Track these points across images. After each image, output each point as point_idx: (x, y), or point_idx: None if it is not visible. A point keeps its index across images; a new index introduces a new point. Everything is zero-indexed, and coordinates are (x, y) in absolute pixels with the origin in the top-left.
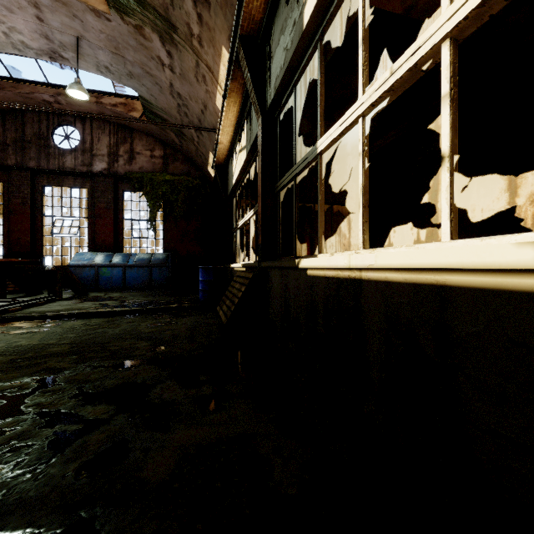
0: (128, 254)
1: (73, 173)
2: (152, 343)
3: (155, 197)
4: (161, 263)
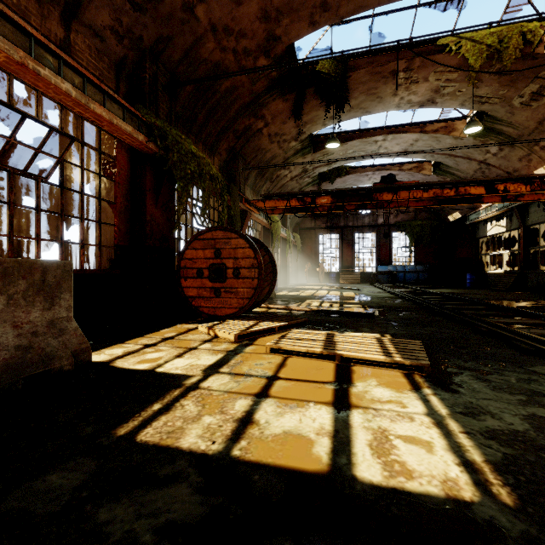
0: (403, 266)
1: (370, 226)
2: (490, 292)
3: (412, 234)
4: (423, 270)
